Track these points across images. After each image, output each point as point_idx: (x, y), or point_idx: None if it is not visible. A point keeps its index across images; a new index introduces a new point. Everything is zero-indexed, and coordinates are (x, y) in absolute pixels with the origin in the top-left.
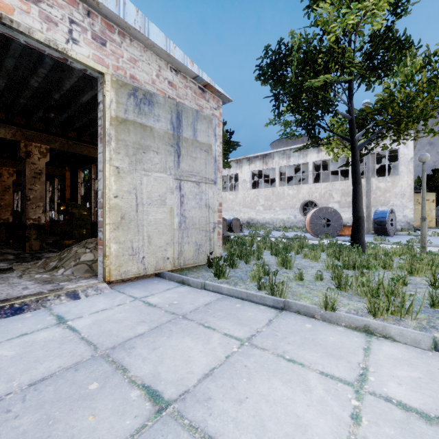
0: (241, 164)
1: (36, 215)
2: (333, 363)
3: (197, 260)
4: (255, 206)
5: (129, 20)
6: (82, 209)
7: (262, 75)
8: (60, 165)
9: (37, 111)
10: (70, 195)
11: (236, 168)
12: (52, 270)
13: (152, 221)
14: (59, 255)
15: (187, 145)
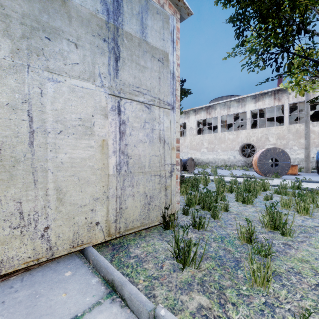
0: (188, 115)
1: None
2: None
3: (146, 219)
4: (200, 149)
5: None
6: None
7: None
8: None
9: None
10: None
11: (184, 118)
12: None
13: (66, 163)
14: None
15: (131, 44)
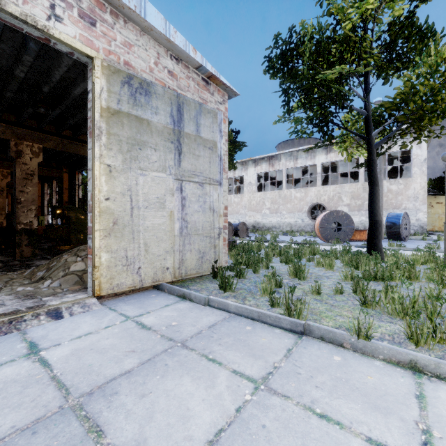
0: (246, 166)
1: (27, 219)
2: (380, 421)
3: (200, 269)
4: (261, 210)
5: None
6: (79, 213)
7: (271, 68)
8: (57, 167)
9: (27, 106)
10: (68, 198)
11: (241, 170)
12: (38, 281)
13: (149, 227)
14: (47, 264)
15: (189, 141)
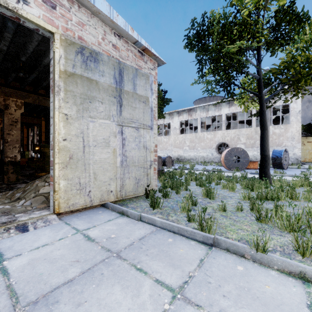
0: (172, 116)
1: (12, 154)
2: None
3: (136, 192)
4: (183, 147)
5: None
6: None
7: (189, 44)
8: (37, 116)
9: (11, 72)
10: (45, 138)
11: (169, 119)
12: (15, 201)
13: (97, 160)
14: (24, 187)
15: (128, 96)
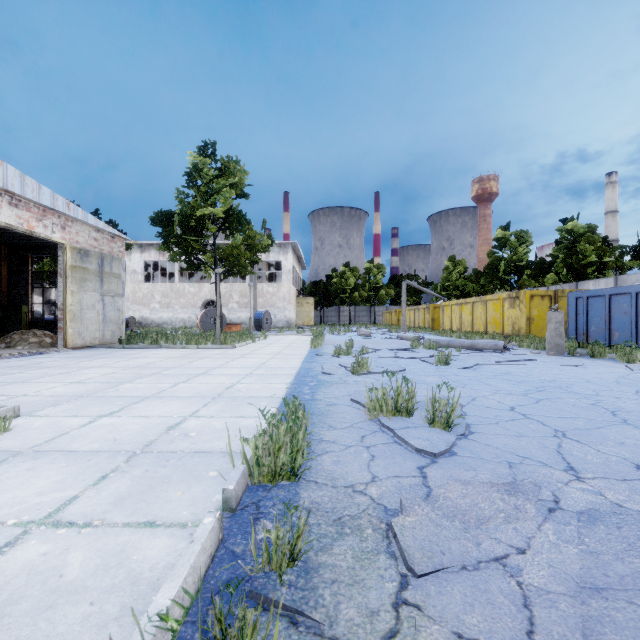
0: (129, 250)
1: None
2: (170, 350)
3: (113, 340)
4: (149, 303)
5: (79, 217)
6: None
7: (155, 223)
8: None
9: None
10: None
11: None
12: (8, 348)
13: (89, 318)
14: (0, 341)
15: (107, 275)
